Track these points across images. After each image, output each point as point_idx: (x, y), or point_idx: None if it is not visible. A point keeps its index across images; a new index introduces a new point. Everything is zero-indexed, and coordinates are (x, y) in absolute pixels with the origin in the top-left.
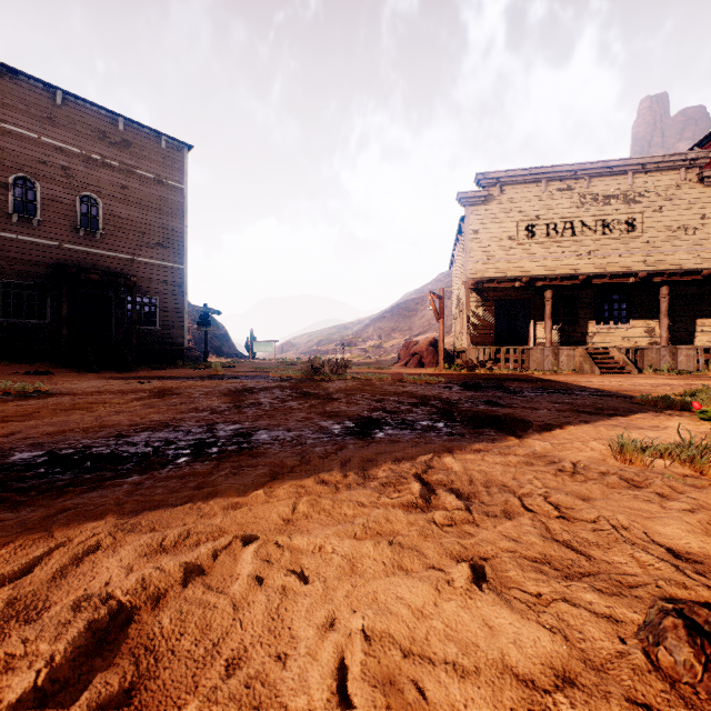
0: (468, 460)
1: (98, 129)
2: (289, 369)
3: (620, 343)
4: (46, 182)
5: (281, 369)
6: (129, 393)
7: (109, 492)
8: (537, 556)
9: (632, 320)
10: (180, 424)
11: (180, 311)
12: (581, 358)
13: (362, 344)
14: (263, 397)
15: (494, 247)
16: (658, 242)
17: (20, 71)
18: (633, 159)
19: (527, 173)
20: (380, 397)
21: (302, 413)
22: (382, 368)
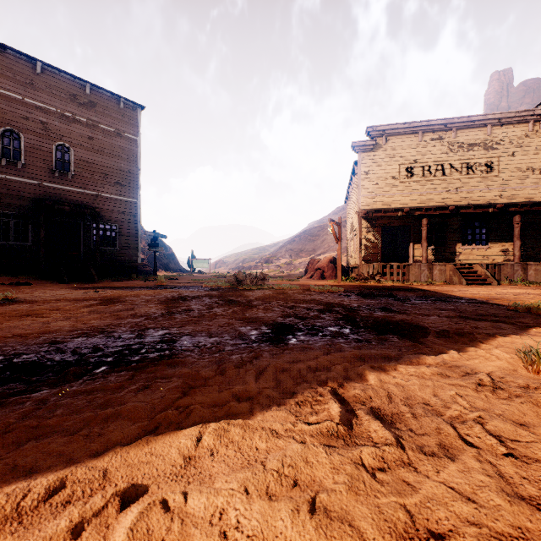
0: (381, 370)
1: (70, 92)
2: (219, 281)
3: (481, 260)
4: (28, 134)
5: (213, 281)
6: (81, 301)
7: (6, 412)
8: (510, 531)
9: (490, 242)
10: (114, 330)
11: (135, 235)
12: (451, 272)
13: (277, 262)
14: (194, 304)
15: (381, 184)
16: (511, 180)
17: (8, 46)
18: (491, 114)
19: (407, 126)
20: (292, 304)
21: (225, 319)
22: (293, 280)
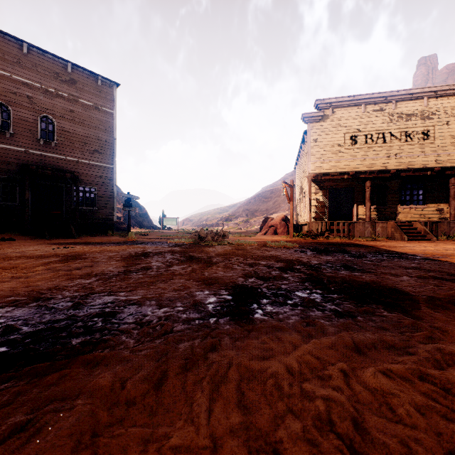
0: (402, 381)
1: (53, 71)
2: (185, 236)
3: (418, 218)
4: (16, 107)
5: (179, 236)
6: (42, 258)
7: None
8: None
9: (427, 202)
10: (52, 296)
11: (111, 197)
12: (392, 229)
13: (235, 220)
14: (155, 260)
15: (328, 151)
16: (445, 147)
17: None
18: (428, 88)
19: (351, 99)
20: (251, 261)
21: (182, 280)
22: (249, 236)
